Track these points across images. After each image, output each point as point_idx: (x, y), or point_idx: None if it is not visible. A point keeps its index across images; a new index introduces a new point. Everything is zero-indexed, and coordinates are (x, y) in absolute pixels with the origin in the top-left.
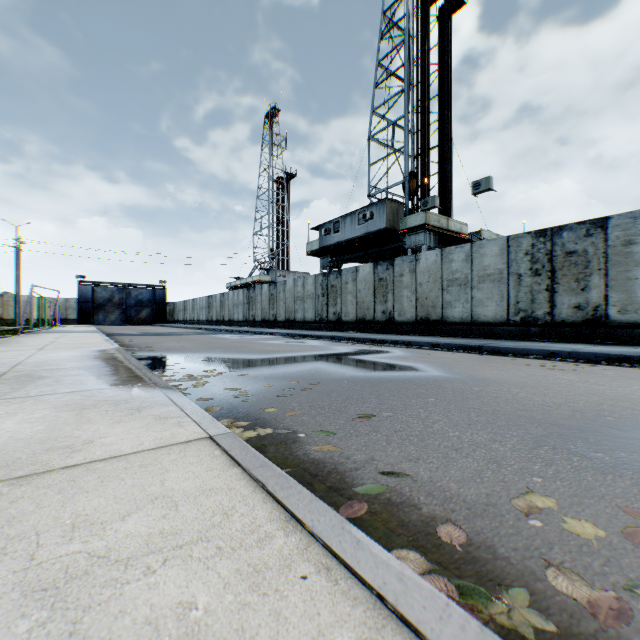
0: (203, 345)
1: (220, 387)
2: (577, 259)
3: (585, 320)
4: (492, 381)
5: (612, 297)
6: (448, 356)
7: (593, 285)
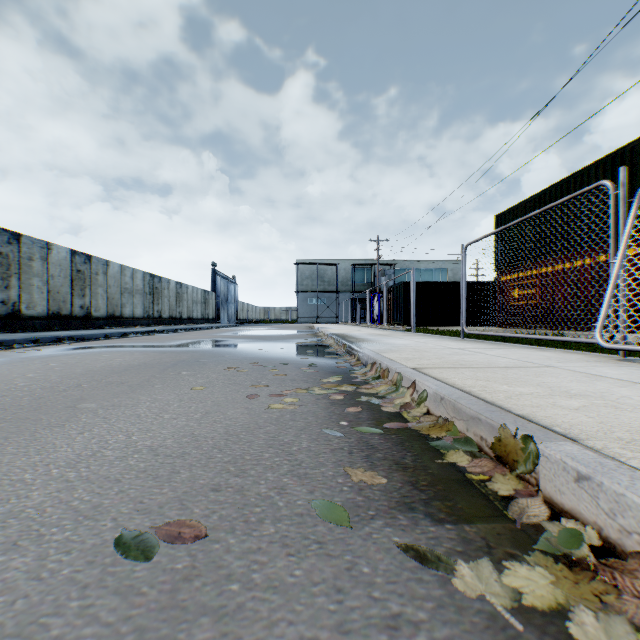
0: (132, 386)
1: (309, 340)
2: (5, 260)
3: (10, 314)
4: (221, 337)
5: (25, 297)
6: (125, 341)
7: (15, 285)
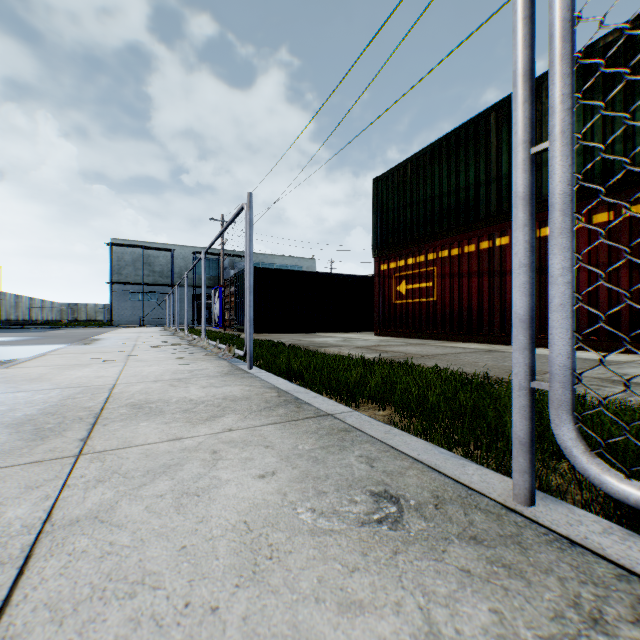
0: None
1: None
2: None
3: None
4: None
5: None
6: None
7: None
